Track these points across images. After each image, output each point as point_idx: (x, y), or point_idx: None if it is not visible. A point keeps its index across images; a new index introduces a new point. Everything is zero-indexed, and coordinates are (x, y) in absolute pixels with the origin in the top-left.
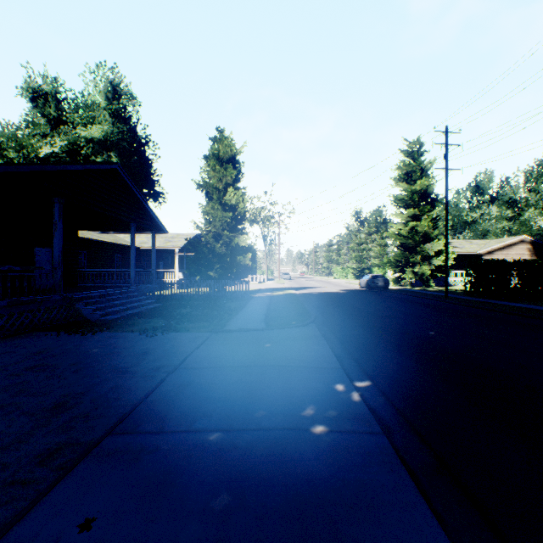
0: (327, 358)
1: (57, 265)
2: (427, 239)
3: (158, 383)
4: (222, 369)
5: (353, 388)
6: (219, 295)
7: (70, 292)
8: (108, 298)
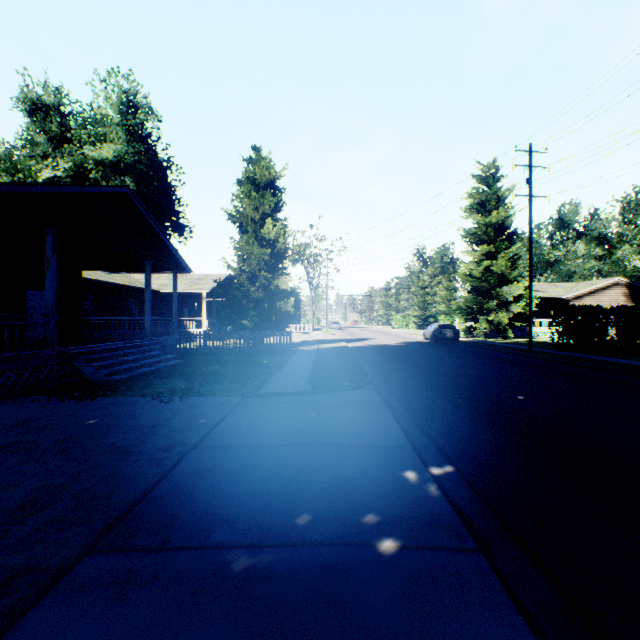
0: (392, 432)
1: (49, 313)
2: (504, 281)
3: (167, 469)
4: (255, 449)
5: (429, 476)
6: (255, 349)
7: (69, 345)
8: (115, 353)
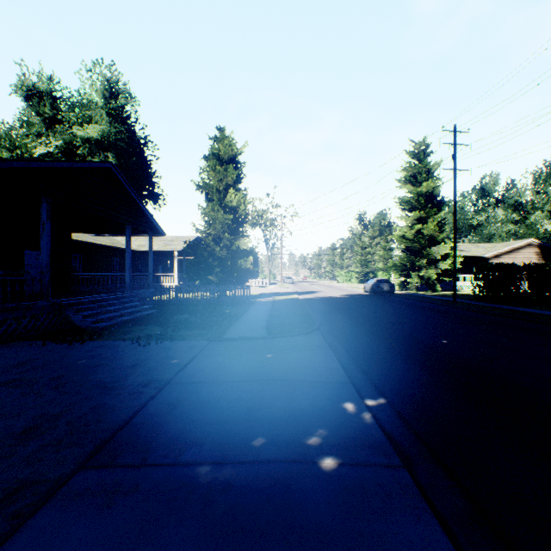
0: (334, 371)
1: (44, 269)
2: (433, 242)
3: (146, 401)
4: (219, 384)
5: (364, 407)
6: (219, 300)
7: (61, 297)
8: (100, 304)
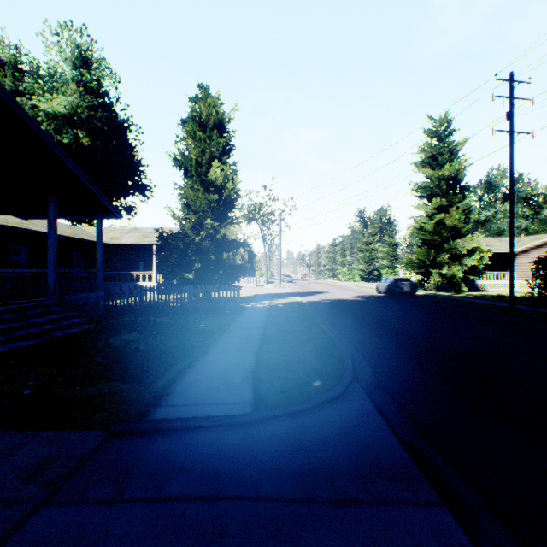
0: None
1: None
2: (456, 235)
3: None
4: None
5: None
6: (197, 306)
7: None
8: None
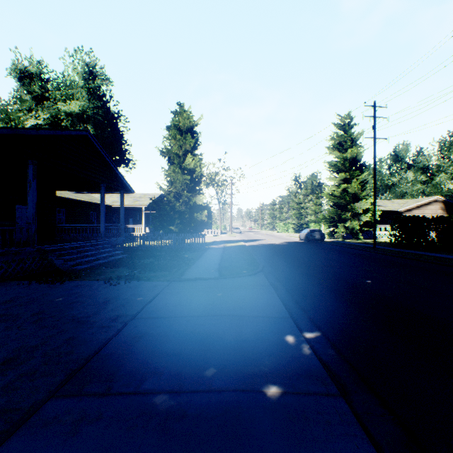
0: (276, 307)
1: (31, 221)
2: (356, 199)
3: (113, 334)
4: (177, 319)
5: (303, 339)
6: (179, 247)
7: (46, 244)
8: (79, 249)
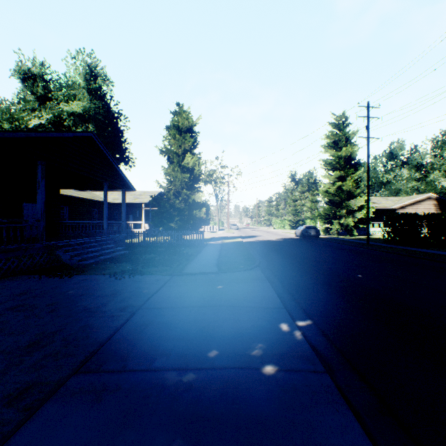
0: (272, 299)
1: (40, 218)
2: (351, 196)
3: (123, 322)
4: (180, 309)
5: (295, 327)
6: (178, 243)
7: (52, 240)
8: (84, 245)
